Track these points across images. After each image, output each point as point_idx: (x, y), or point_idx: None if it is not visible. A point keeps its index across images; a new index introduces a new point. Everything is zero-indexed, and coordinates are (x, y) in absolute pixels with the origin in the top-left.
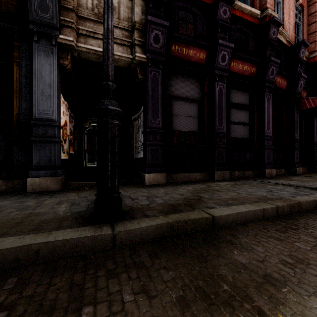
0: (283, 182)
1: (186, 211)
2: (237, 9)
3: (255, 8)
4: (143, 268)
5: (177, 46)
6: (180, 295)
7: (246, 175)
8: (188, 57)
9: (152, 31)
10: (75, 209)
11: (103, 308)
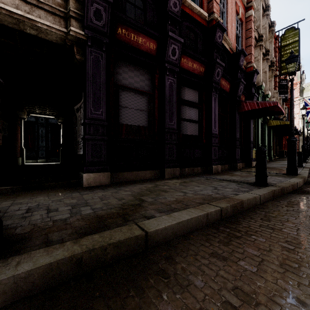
0: (227, 178)
1: (114, 227)
2: (188, 7)
3: (204, 10)
4: None
5: (124, 30)
6: None
7: (196, 171)
8: (137, 45)
9: (92, 4)
10: None
11: None
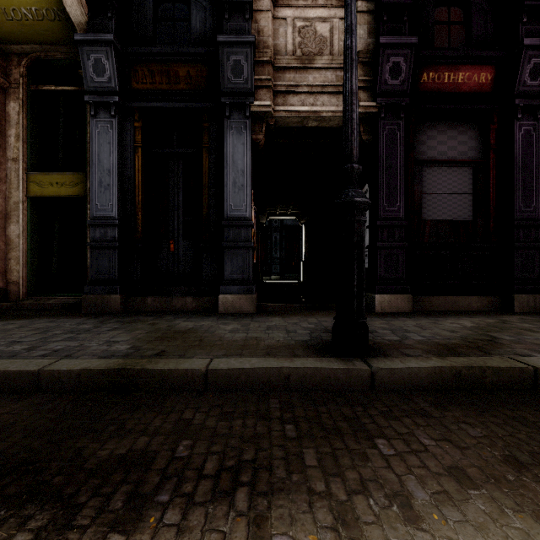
0: None
1: (475, 356)
2: None
3: None
4: (430, 417)
5: (431, 73)
6: (506, 455)
7: None
8: (455, 87)
9: (388, 60)
10: (295, 337)
11: (399, 444)
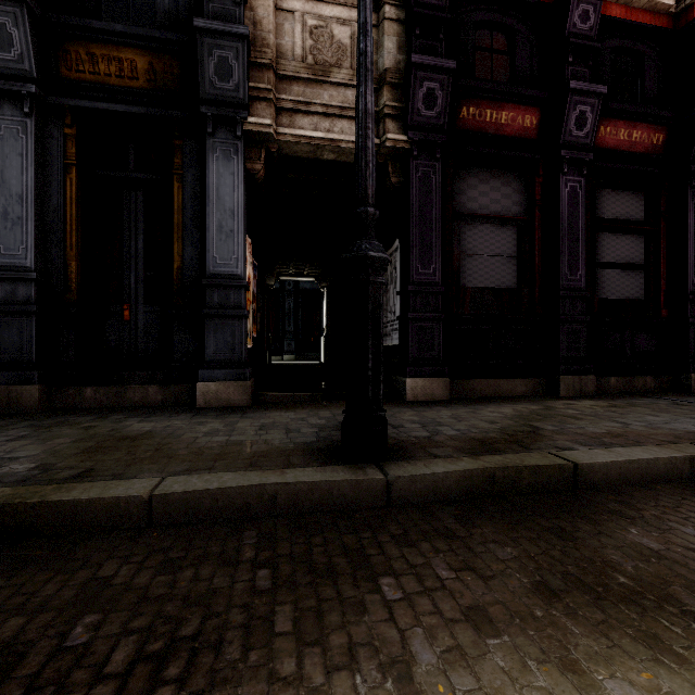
0: None
1: (513, 453)
2: (616, 2)
3: None
4: (454, 538)
5: (472, 108)
6: (537, 581)
7: (639, 385)
8: (498, 128)
9: (421, 85)
10: (296, 438)
11: (410, 581)
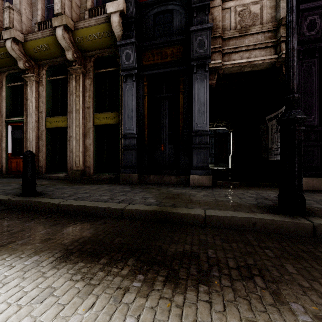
0: None
1: None
2: None
3: None
4: None
5: None
6: None
7: None
8: None
9: (306, 20)
10: (247, 201)
11: None
